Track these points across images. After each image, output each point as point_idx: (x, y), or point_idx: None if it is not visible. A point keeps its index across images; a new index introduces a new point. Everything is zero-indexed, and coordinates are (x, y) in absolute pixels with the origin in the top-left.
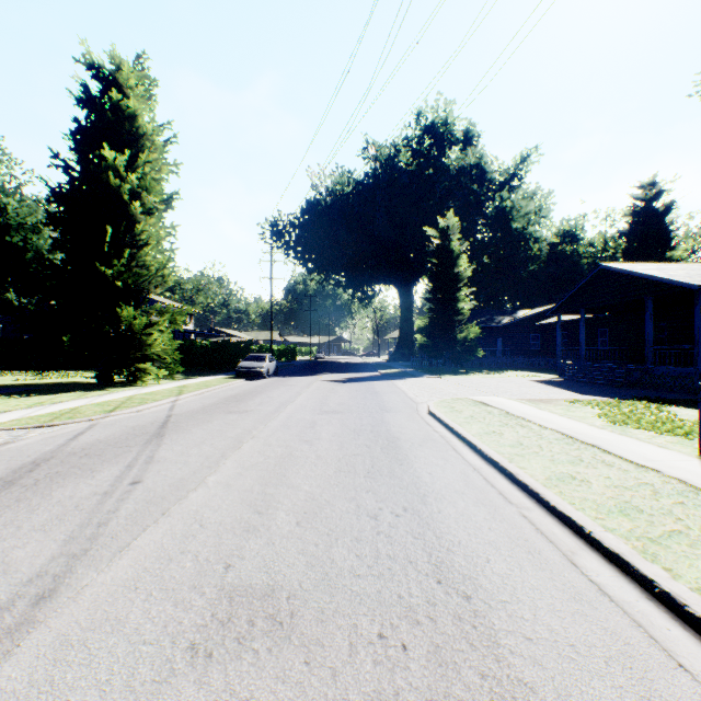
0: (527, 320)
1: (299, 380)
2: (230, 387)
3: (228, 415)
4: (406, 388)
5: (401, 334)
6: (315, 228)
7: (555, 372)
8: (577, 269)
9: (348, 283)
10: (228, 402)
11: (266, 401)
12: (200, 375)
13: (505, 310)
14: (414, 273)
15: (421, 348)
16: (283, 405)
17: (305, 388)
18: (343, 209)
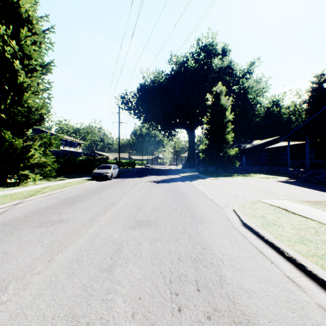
0: (260, 146)
1: (130, 181)
2: (81, 187)
3: (32, 231)
4: (202, 188)
5: (189, 154)
6: (145, 99)
7: (281, 175)
8: (280, 121)
9: (162, 127)
10: (59, 205)
11: (93, 204)
12: (74, 177)
13: (246, 141)
14: (196, 122)
15: (203, 161)
16: (102, 211)
17: (131, 188)
18: (159, 89)
